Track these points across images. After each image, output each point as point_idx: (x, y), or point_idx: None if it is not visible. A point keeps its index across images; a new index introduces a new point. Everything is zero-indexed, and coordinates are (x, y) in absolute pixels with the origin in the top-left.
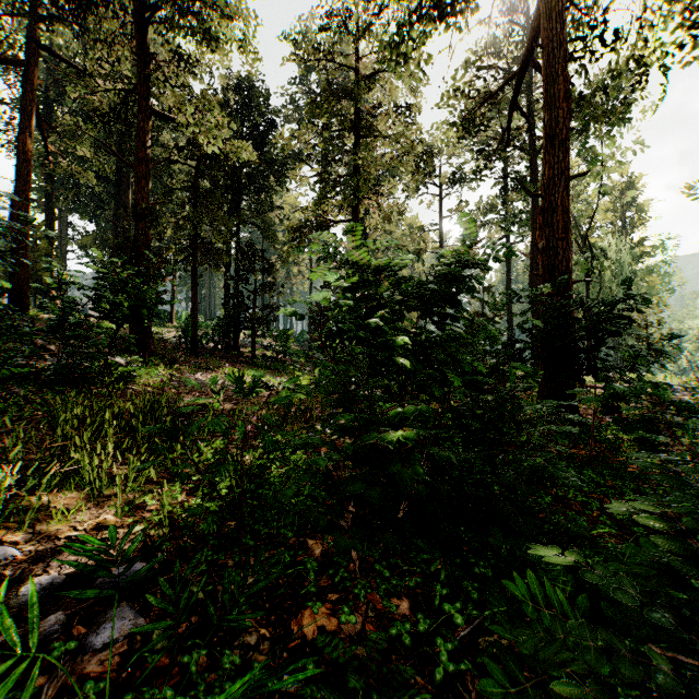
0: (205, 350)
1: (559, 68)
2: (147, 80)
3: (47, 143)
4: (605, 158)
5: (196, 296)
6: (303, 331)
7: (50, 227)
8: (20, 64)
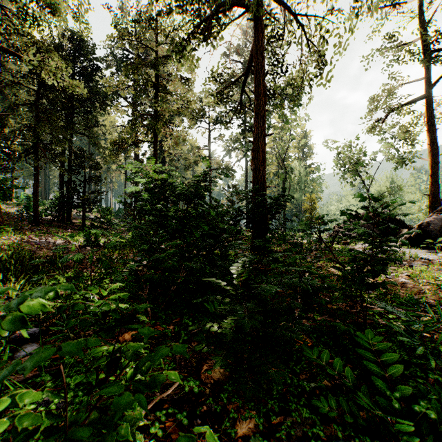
0: (44, 221)
1: (261, 80)
2: None
3: None
4: (292, 121)
5: (37, 182)
6: (120, 208)
7: None
8: None
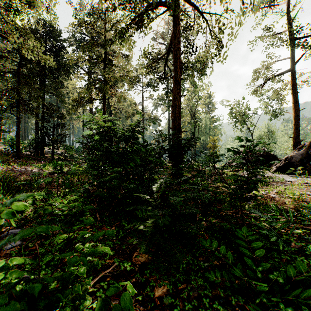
0: (24, 155)
1: (177, 57)
2: None
3: None
4: (200, 86)
5: (19, 128)
6: (79, 146)
7: None
8: None
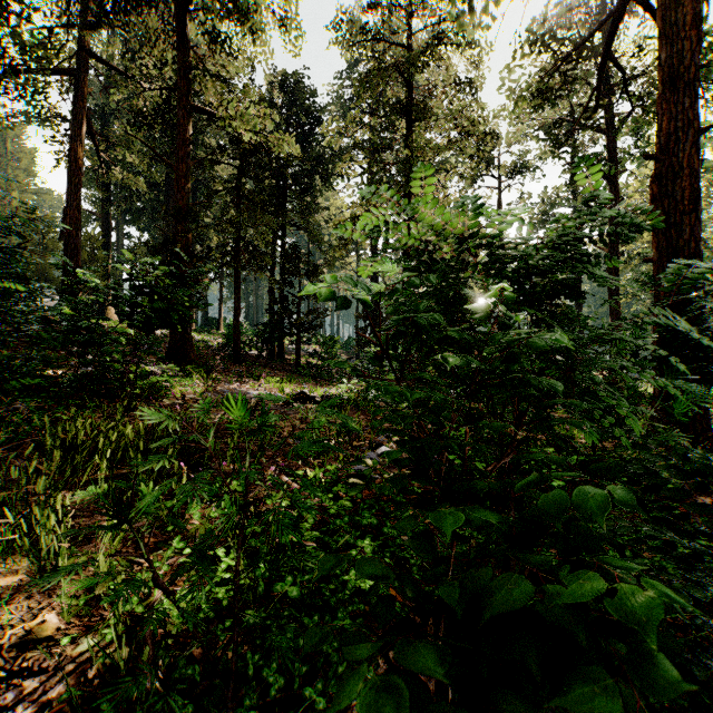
0: (250, 357)
1: None
2: (187, 74)
3: (98, 152)
4: None
5: (238, 301)
6: (349, 337)
7: (107, 238)
8: (71, 74)
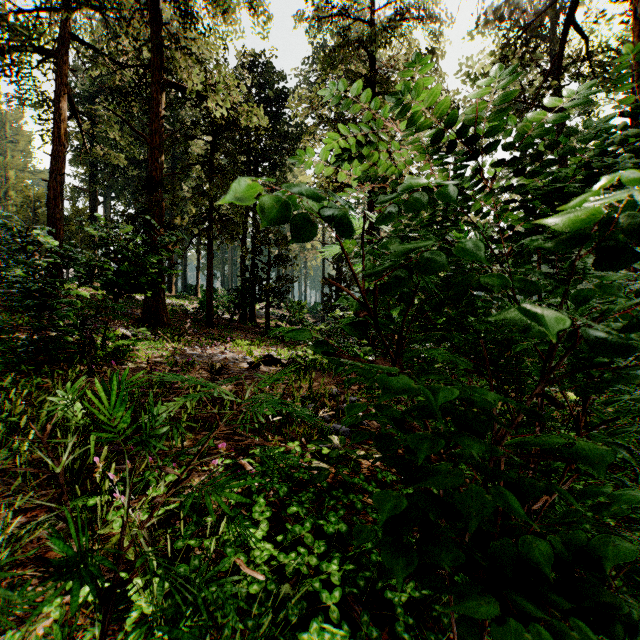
0: (223, 320)
1: None
2: (161, 51)
3: (82, 130)
4: None
5: (211, 268)
6: (316, 303)
7: (93, 212)
8: (54, 56)
